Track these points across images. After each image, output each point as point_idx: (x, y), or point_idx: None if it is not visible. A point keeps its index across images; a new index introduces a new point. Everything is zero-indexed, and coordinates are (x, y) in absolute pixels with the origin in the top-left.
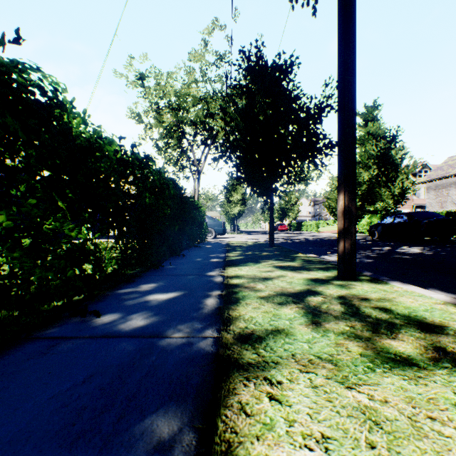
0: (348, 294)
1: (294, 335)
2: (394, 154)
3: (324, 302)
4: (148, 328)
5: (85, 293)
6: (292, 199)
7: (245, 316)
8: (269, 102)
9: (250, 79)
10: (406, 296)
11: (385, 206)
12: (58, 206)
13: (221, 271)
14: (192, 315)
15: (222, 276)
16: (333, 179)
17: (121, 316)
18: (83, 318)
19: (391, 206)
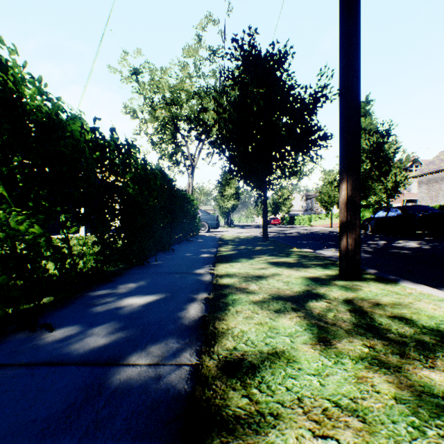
0: (356, 298)
1: (298, 361)
2: (387, 148)
3: (329, 309)
4: (108, 348)
5: (50, 296)
6: (285, 193)
7: (234, 330)
8: (263, 92)
9: (243, 69)
10: (424, 300)
11: (378, 200)
12: (3, 194)
13: (210, 268)
14: (169, 328)
15: (211, 275)
16: (325, 173)
17: (80, 330)
18: (32, 333)
19: (384, 200)
